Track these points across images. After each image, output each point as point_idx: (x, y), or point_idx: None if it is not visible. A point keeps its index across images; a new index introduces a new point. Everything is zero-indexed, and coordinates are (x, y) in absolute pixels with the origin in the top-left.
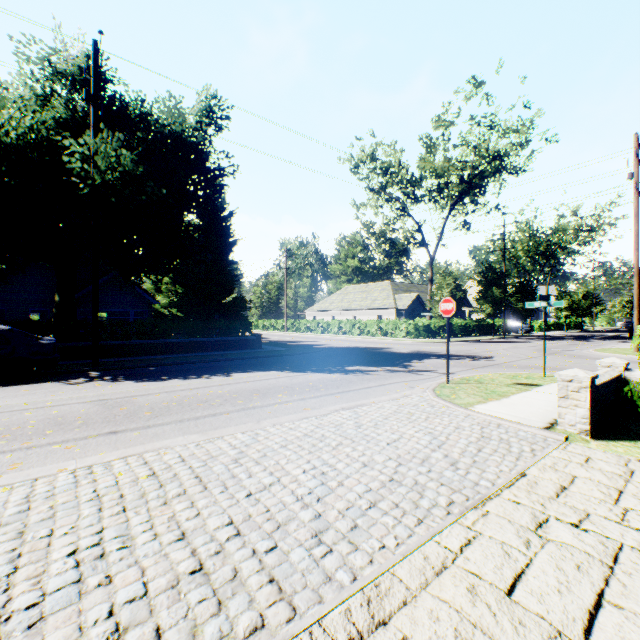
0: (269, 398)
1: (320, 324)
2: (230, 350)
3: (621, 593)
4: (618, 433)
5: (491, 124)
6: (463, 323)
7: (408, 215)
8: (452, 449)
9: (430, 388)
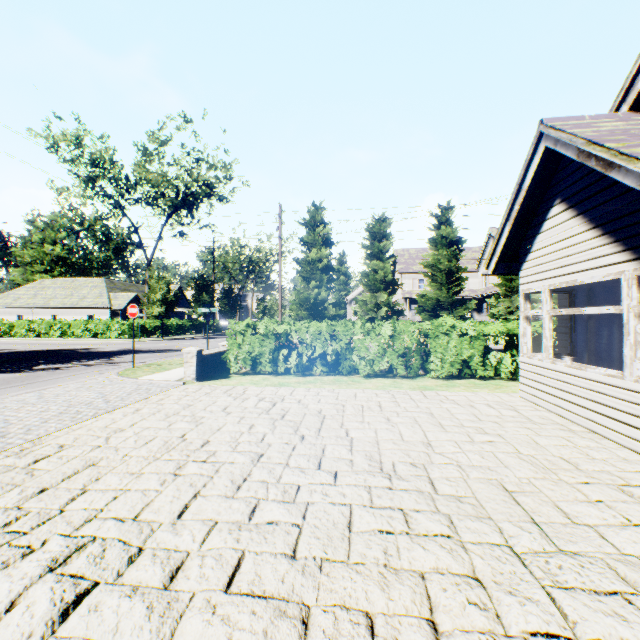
0: None
1: None
2: None
3: (154, 417)
4: (215, 378)
5: (199, 158)
6: (180, 323)
7: (124, 214)
8: (112, 397)
9: (117, 372)
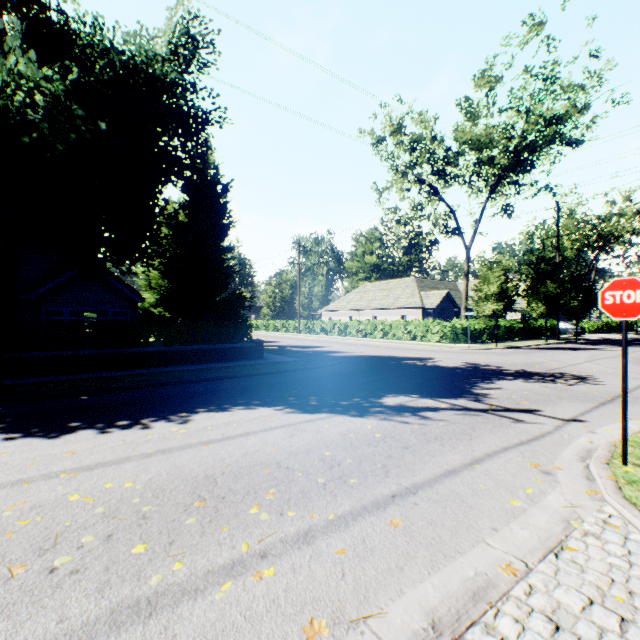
0: (222, 527)
1: (337, 325)
2: (221, 361)
3: None
4: None
5: (553, 75)
6: (507, 325)
7: (440, 198)
8: None
9: (610, 489)
